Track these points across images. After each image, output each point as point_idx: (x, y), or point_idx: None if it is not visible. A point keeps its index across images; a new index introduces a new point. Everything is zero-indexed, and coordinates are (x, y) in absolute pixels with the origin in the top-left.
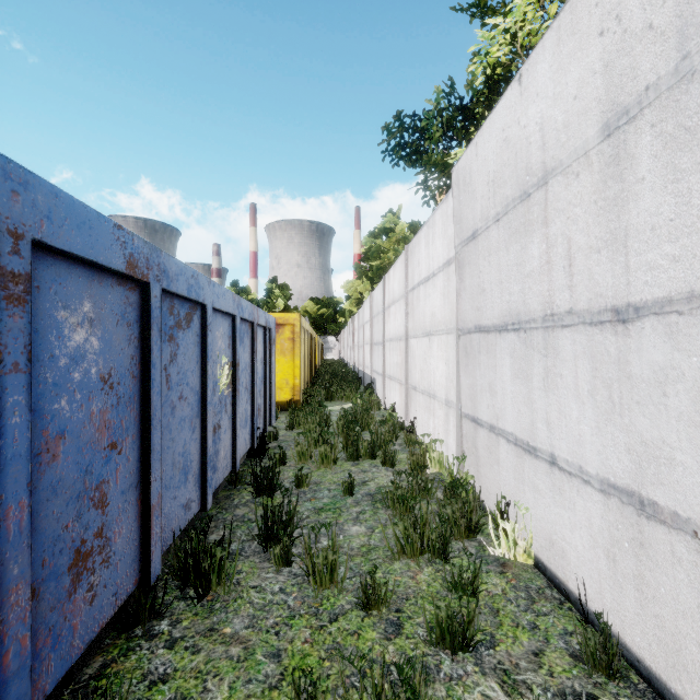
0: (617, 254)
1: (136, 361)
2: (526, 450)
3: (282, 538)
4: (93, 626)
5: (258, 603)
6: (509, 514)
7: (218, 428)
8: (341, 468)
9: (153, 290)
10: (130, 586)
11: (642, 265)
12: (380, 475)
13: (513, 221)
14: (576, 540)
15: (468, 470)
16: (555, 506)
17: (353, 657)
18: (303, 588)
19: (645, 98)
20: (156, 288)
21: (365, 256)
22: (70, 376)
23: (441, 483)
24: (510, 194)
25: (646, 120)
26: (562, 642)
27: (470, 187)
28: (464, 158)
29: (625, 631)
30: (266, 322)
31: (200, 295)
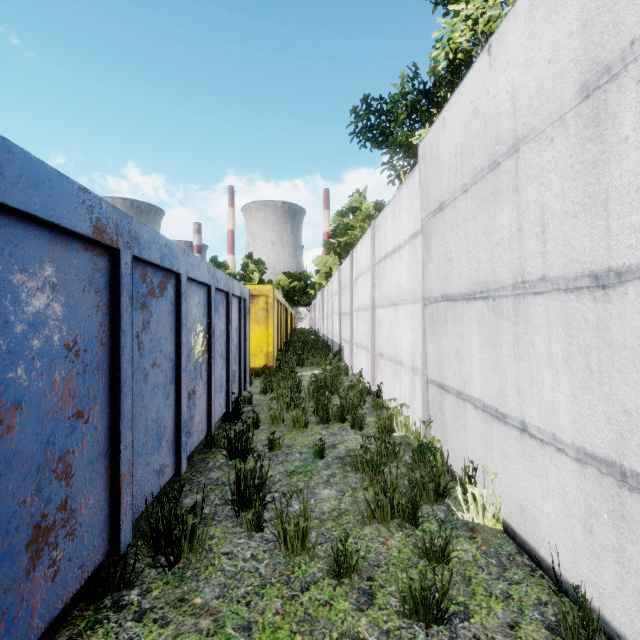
0: (596, 218)
1: (105, 328)
2: (495, 416)
3: (254, 504)
4: (56, 602)
5: (229, 570)
6: (476, 478)
7: (193, 394)
8: (312, 431)
9: (123, 256)
10: (98, 557)
11: (625, 228)
12: (349, 438)
13: (482, 191)
14: (549, 508)
15: (434, 434)
16: (525, 473)
17: (325, 631)
18: (275, 555)
19: (630, 54)
20: (127, 254)
21: (334, 233)
22: (28, 343)
23: (408, 447)
24: (478, 164)
25: (631, 77)
26: (537, 613)
27: (437, 160)
28: (431, 132)
29: (603, 604)
30: (241, 292)
31: (174, 264)
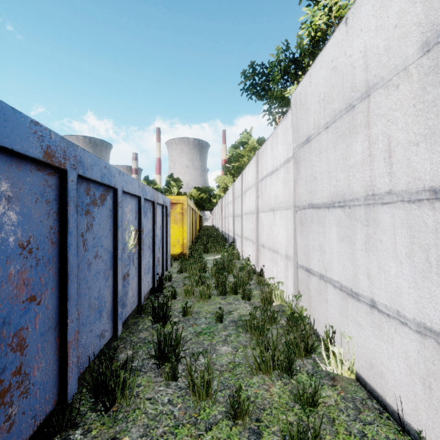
0: (435, 145)
1: (54, 230)
2: (350, 294)
3: (171, 360)
4: None
5: (151, 413)
6: (335, 339)
7: (127, 276)
8: (214, 301)
9: (70, 175)
10: (49, 407)
11: None
12: (240, 306)
13: (340, 127)
14: (394, 367)
15: (303, 305)
16: (374, 339)
17: None
18: (186, 400)
19: None
20: (73, 174)
21: (229, 160)
22: None
23: (283, 314)
24: (337, 107)
25: None
26: None
27: (305, 106)
28: (300, 85)
29: None
30: (163, 201)
31: (112, 181)
